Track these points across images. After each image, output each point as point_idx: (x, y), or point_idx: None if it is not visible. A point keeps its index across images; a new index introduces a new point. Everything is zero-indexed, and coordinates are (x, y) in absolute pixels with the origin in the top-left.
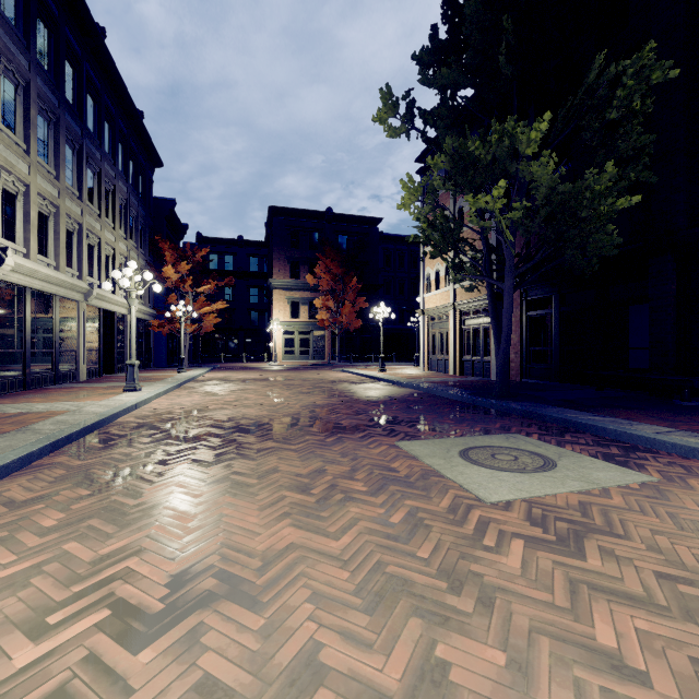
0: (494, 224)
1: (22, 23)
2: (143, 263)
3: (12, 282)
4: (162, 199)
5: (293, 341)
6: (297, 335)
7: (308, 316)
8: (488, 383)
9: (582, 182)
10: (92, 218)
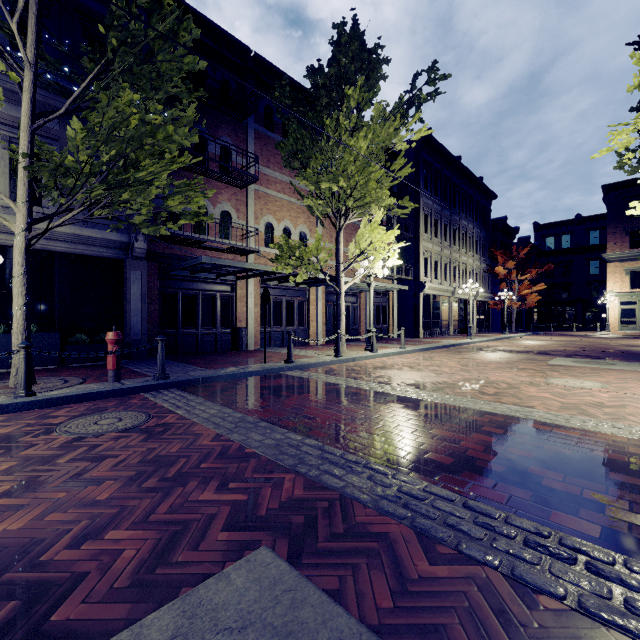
0: None
1: (429, 186)
2: (484, 266)
3: (427, 293)
4: (497, 219)
5: (633, 311)
6: (639, 306)
7: None
8: None
9: None
10: (455, 253)
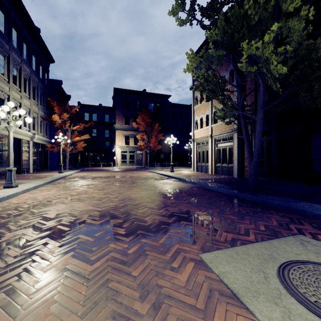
0: (236, 89)
1: None
2: (42, 113)
3: None
4: (54, 80)
5: (126, 156)
6: (128, 153)
7: (134, 143)
8: (235, 180)
9: (320, 40)
10: (2, 83)
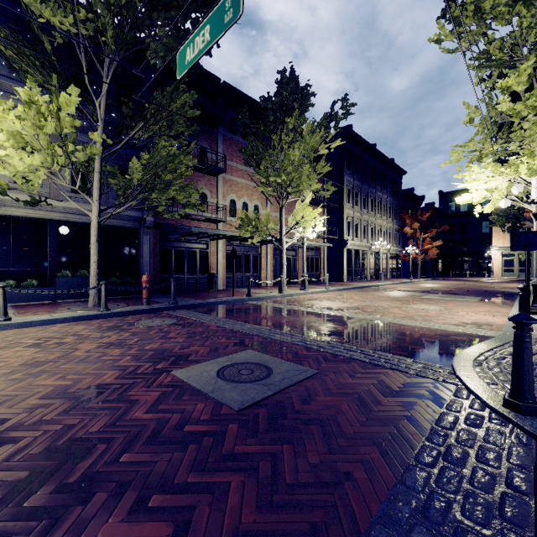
0: None
1: (351, 167)
2: (396, 226)
3: (349, 248)
4: (406, 190)
5: (512, 262)
6: (516, 257)
7: None
8: None
9: None
10: (372, 217)
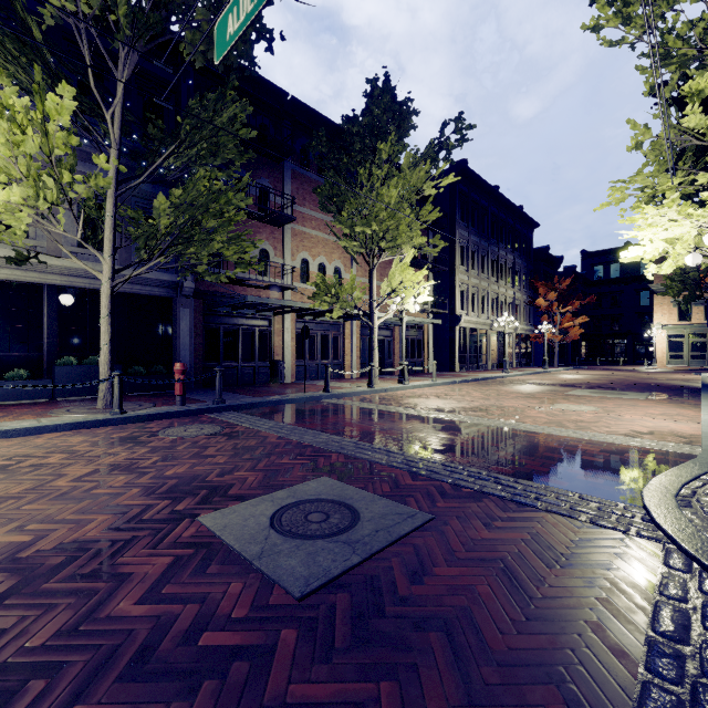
0: None
1: (466, 217)
2: (525, 297)
3: (463, 327)
4: (539, 248)
5: (681, 345)
6: (687, 339)
7: (703, 317)
8: None
9: None
10: (493, 285)
